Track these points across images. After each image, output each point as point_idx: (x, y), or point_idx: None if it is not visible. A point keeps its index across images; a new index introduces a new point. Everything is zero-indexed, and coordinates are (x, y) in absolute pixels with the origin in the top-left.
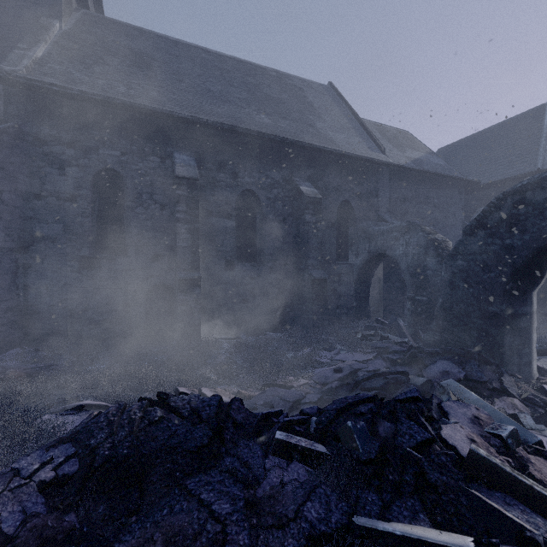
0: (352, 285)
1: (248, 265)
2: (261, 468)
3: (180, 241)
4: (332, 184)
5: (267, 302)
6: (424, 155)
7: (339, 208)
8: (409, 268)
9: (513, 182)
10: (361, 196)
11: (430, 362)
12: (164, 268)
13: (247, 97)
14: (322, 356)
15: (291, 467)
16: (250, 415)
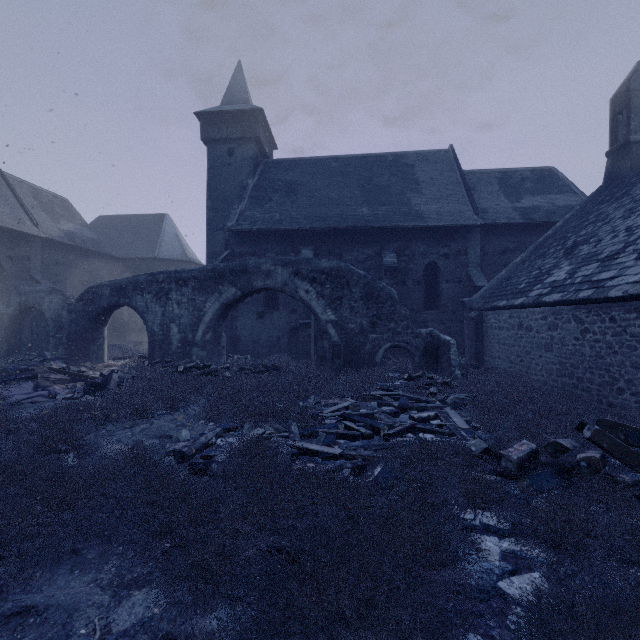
0: (3, 330)
1: None
2: None
3: None
4: None
5: None
6: (78, 227)
7: None
8: (52, 317)
9: (144, 261)
10: (14, 258)
11: (52, 360)
12: None
13: None
14: None
15: None
16: None
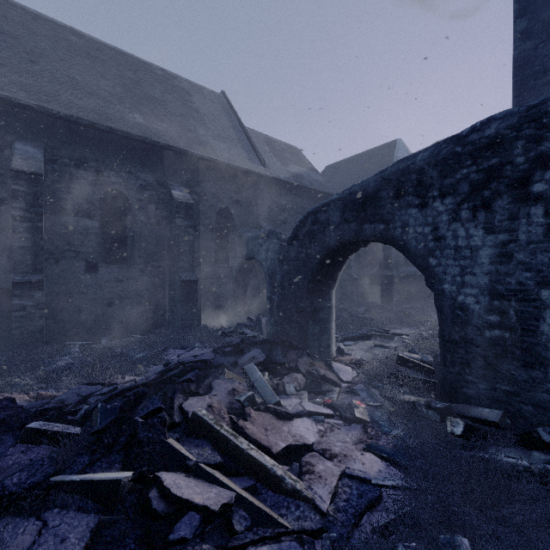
0: (231, 287)
1: (115, 267)
2: (0, 456)
3: (17, 241)
4: (211, 190)
5: (137, 305)
6: (306, 170)
7: (220, 213)
8: (269, 271)
9: None
10: (241, 203)
11: (248, 351)
12: (2, 270)
13: (121, 92)
14: (172, 354)
15: (34, 449)
16: (23, 412)
